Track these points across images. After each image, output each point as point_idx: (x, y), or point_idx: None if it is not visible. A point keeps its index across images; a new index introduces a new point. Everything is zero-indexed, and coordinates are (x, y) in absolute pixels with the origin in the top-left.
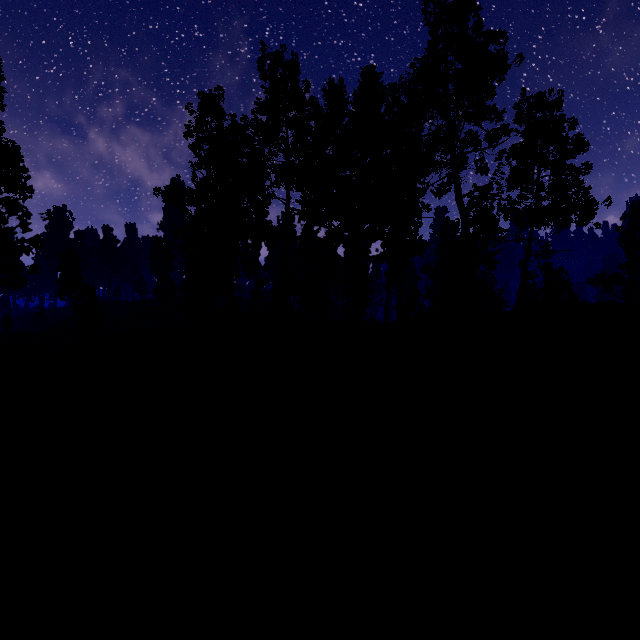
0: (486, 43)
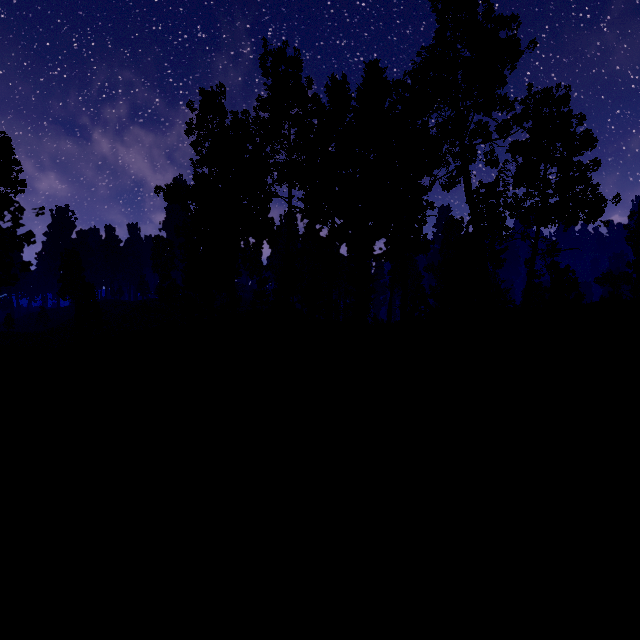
0: (497, 29)
